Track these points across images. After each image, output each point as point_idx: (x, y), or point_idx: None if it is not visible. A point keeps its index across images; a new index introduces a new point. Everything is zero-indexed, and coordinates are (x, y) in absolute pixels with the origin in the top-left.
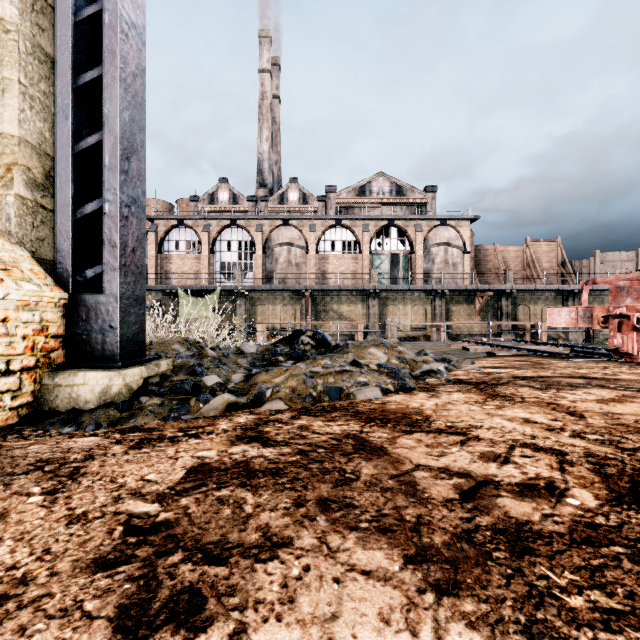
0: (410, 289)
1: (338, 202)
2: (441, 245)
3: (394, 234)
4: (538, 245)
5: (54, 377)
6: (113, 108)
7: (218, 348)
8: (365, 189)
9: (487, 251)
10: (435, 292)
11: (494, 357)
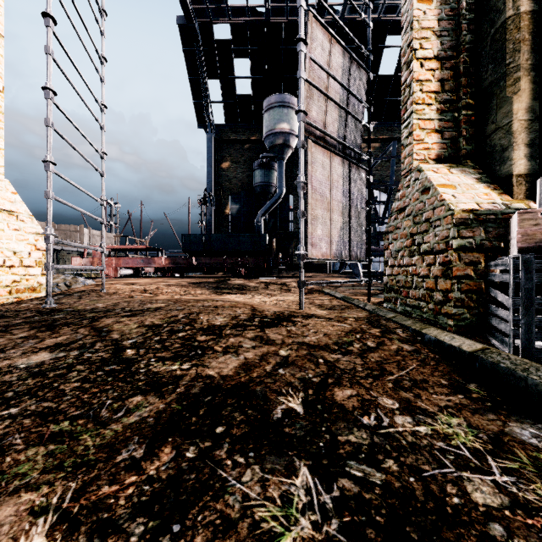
0: None
1: None
2: None
3: None
4: None
5: None
6: None
7: None
8: None
9: None
10: None
11: None
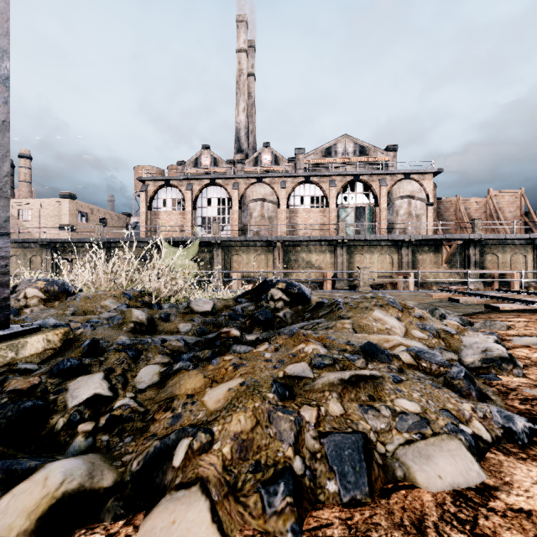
0: (377, 239)
1: (306, 163)
2: (405, 198)
3: (359, 188)
4: (501, 196)
5: None
6: None
7: (157, 306)
8: (331, 150)
9: (449, 203)
10: (402, 241)
11: (509, 314)
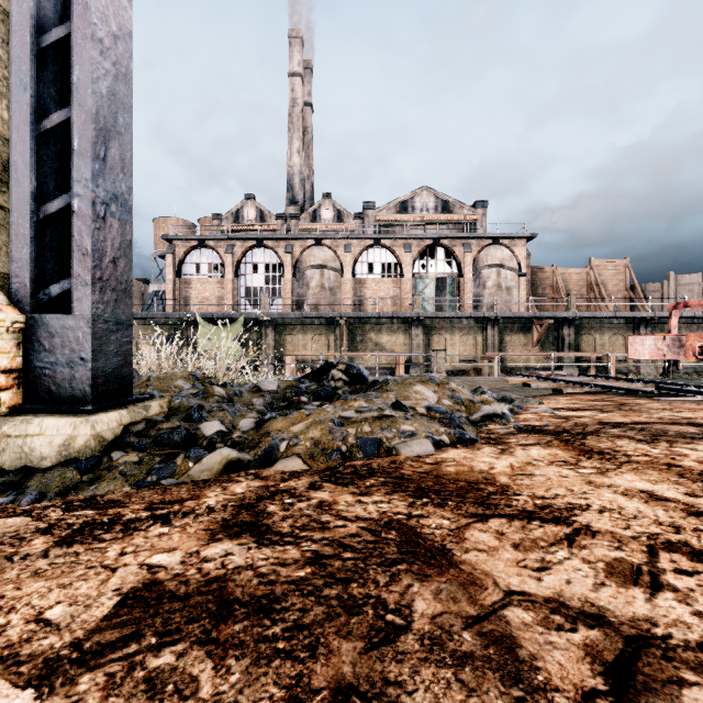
0: (458, 316)
1: (377, 220)
2: (493, 267)
3: (440, 255)
4: (603, 266)
5: (2, 425)
6: (84, 75)
7: (229, 385)
8: (407, 205)
9: (545, 273)
10: (487, 320)
11: (563, 395)
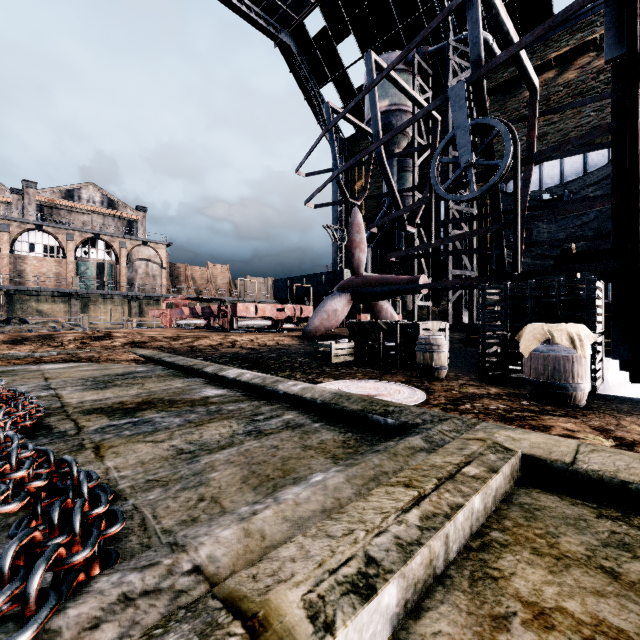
0: (109, 294)
1: (40, 199)
2: (143, 260)
3: (101, 246)
4: (215, 268)
5: None
6: None
7: None
8: (74, 194)
9: (181, 268)
10: (131, 297)
11: None
